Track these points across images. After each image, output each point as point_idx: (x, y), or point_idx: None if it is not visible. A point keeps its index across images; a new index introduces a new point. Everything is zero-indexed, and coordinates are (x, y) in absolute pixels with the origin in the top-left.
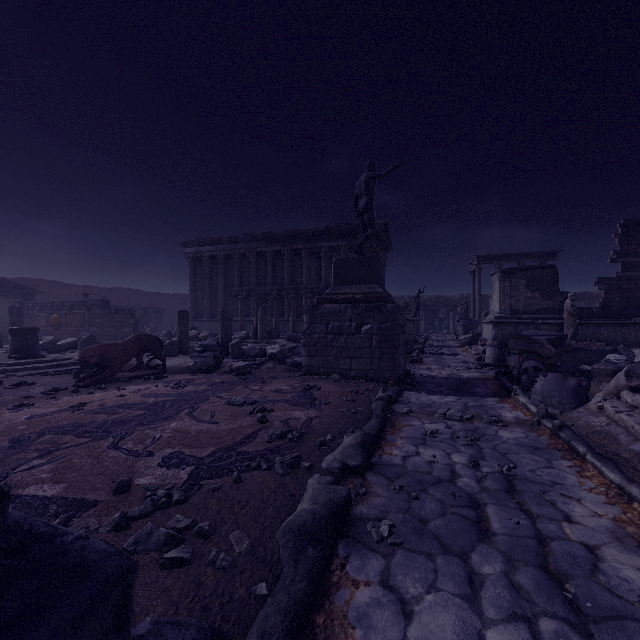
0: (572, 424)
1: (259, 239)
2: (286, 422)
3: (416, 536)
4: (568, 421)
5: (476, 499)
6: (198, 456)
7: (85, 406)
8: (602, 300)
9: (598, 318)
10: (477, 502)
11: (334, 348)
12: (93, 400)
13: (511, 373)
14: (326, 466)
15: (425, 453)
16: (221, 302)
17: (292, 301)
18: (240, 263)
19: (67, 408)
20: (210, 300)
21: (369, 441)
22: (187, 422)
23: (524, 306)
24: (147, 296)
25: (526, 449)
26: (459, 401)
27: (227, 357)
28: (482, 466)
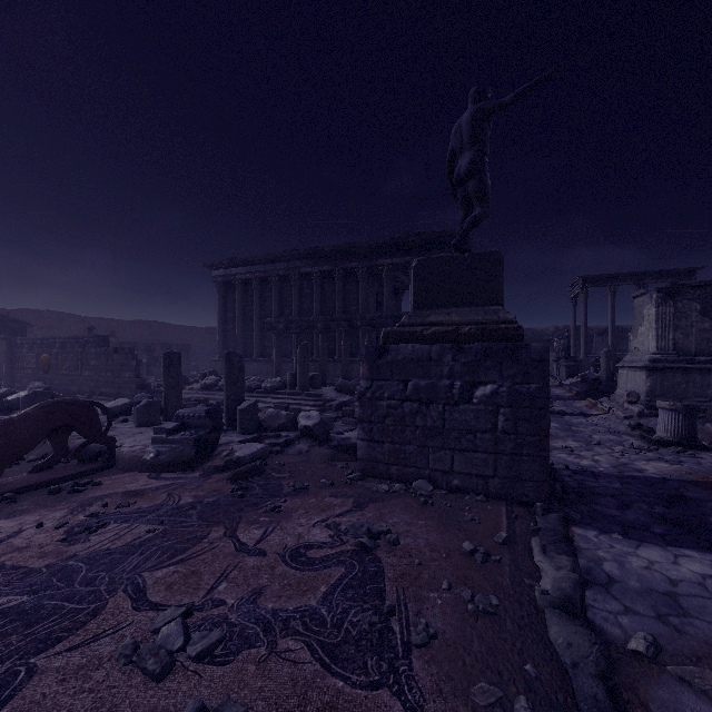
0: None
1: (303, 257)
2: None
3: None
4: None
5: None
6: None
7: None
8: None
9: None
10: None
11: (418, 429)
12: None
13: None
14: None
15: None
16: (256, 337)
17: (344, 336)
18: (279, 288)
19: None
20: (243, 335)
21: None
22: None
23: (698, 343)
24: (176, 330)
25: None
26: None
27: (235, 429)
28: None
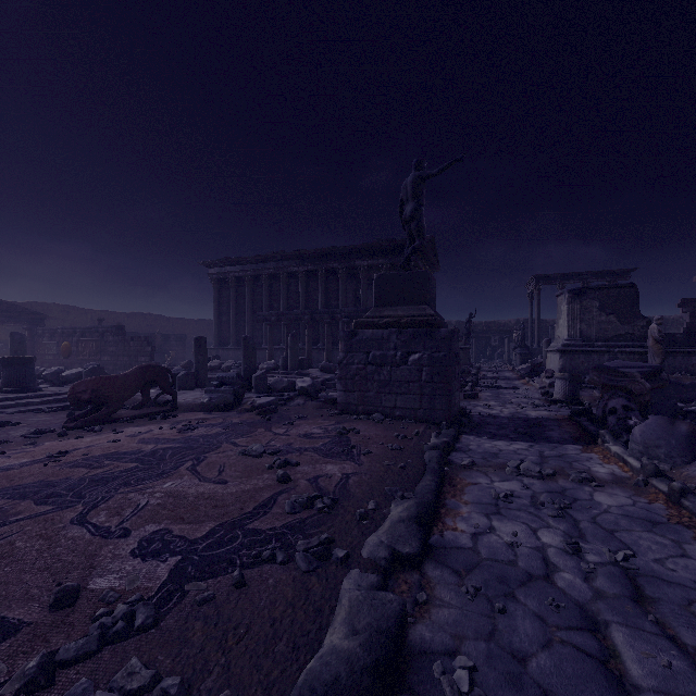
0: (695, 487)
1: (290, 258)
2: (315, 481)
3: (513, 690)
4: (687, 482)
5: (590, 612)
6: (190, 538)
7: (65, 456)
8: (687, 325)
9: (682, 346)
10: (593, 618)
11: (375, 382)
12: (78, 447)
13: (590, 412)
14: (368, 555)
15: (502, 529)
16: (248, 328)
17: (327, 327)
18: (269, 285)
19: (42, 458)
20: (236, 326)
21: (427, 514)
22: (186, 481)
23: (597, 332)
24: (169, 322)
25: (640, 524)
26: (532, 449)
27: (250, 391)
28: (585, 552)
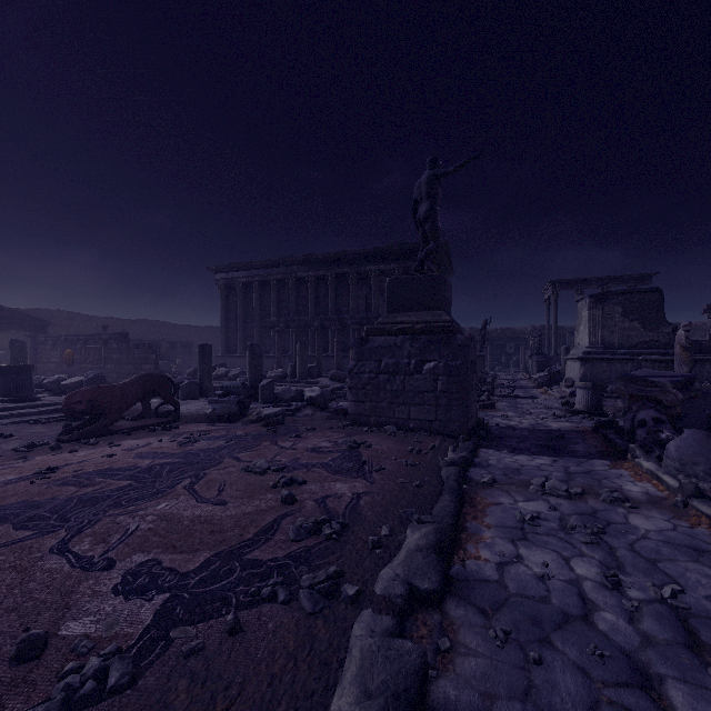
0: None
1: (299, 262)
2: (323, 502)
3: None
4: None
5: (640, 663)
6: (181, 570)
7: (55, 472)
8: None
9: (708, 353)
10: (643, 671)
11: (388, 392)
12: (70, 462)
13: (616, 424)
14: (382, 591)
15: (530, 558)
16: (256, 335)
17: (337, 333)
18: (278, 290)
19: (30, 475)
20: (244, 333)
21: (447, 543)
22: (182, 502)
23: (620, 339)
24: (176, 329)
25: (684, 552)
26: (556, 464)
27: (256, 401)
28: (626, 586)
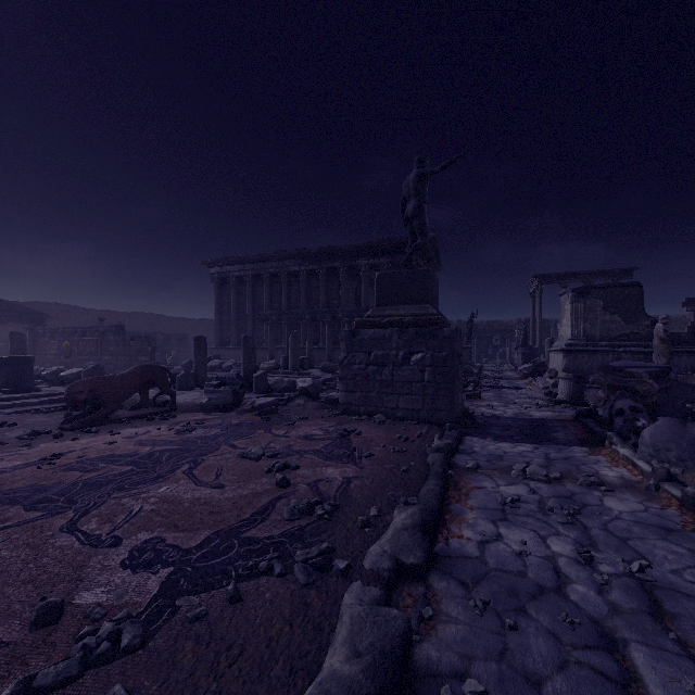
0: None
1: (291, 257)
2: (315, 486)
3: None
4: None
5: (607, 629)
6: (183, 547)
7: (60, 458)
8: (691, 324)
9: (686, 345)
10: (610, 636)
11: (377, 382)
12: (74, 449)
13: (596, 413)
14: (370, 565)
15: (510, 536)
16: (249, 328)
17: (328, 326)
18: (270, 284)
19: (36, 461)
20: (237, 325)
21: (431, 522)
22: (182, 485)
23: (601, 331)
24: (170, 321)
25: (653, 531)
26: (537, 451)
27: (250, 391)
28: (598, 562)
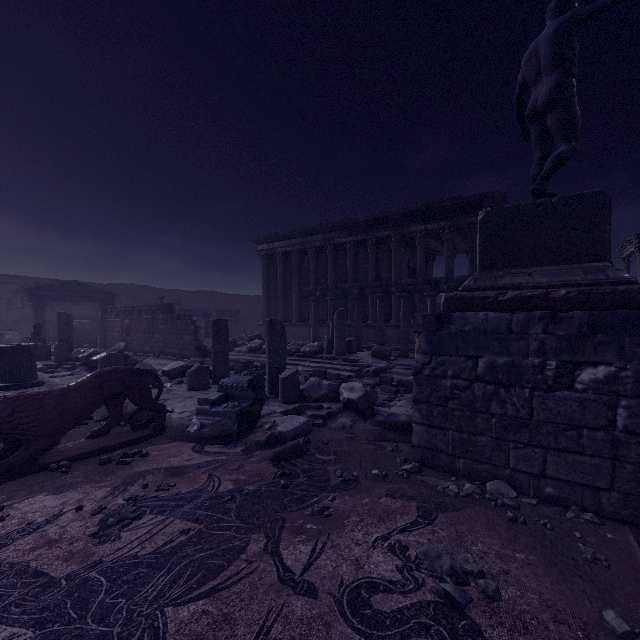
0: None
1: (337, 228)
2: None
3: None
4: None
5: None
6: None
7: None
8: None
9: None
10: None
11: (494, 417)
12: None
13: None
14: None
15: None
16: (295, 304)
17: (379, 302)
18: (316, 258)
19: None
20: (283, 302)
21: None
22: None
23: None
24: (228, 298)
25: None
26: None
27: (277, 396)
28: None
